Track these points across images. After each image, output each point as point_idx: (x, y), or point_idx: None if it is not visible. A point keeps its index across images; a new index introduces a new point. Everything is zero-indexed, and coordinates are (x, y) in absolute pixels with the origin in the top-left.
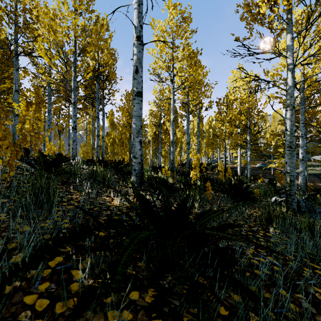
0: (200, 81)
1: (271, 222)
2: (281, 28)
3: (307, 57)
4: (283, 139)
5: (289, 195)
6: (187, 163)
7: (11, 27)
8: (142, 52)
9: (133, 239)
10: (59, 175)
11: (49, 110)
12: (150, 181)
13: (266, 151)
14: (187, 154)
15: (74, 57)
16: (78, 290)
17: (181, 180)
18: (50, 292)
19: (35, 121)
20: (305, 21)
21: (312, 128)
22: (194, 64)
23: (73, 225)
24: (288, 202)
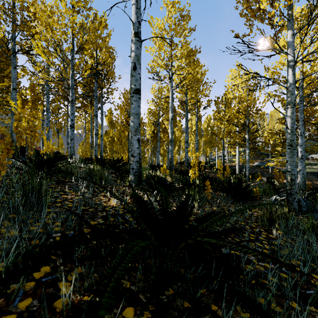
0: (199, 79)
1: (273, 223)
2: (281, 24)
3: (308, 54)
4: (281, 138)
5: (289, 195)
6: (185, 161)
7: (9, 24)
8: (140, 49)
9: (125, 255)
10: (55, 174)
11: (47, 108)
12: (148, 180)
13: (264, 149)
14: (185, 152)
15: (72, 55)
16: (64, 307)
17: (180, 179)
18: (32, 310)
19: (31, 118)
20: (306, 17)
21: (310, 126)
22: (192, 63)
23: (65, 229)
24: (289, 202)
